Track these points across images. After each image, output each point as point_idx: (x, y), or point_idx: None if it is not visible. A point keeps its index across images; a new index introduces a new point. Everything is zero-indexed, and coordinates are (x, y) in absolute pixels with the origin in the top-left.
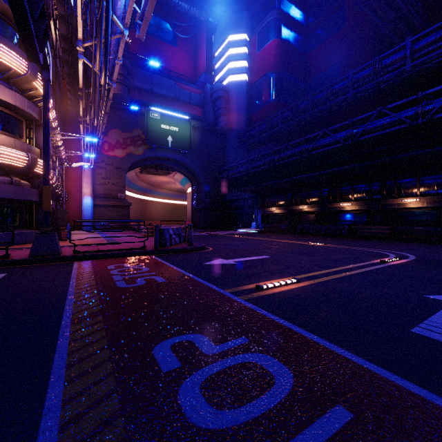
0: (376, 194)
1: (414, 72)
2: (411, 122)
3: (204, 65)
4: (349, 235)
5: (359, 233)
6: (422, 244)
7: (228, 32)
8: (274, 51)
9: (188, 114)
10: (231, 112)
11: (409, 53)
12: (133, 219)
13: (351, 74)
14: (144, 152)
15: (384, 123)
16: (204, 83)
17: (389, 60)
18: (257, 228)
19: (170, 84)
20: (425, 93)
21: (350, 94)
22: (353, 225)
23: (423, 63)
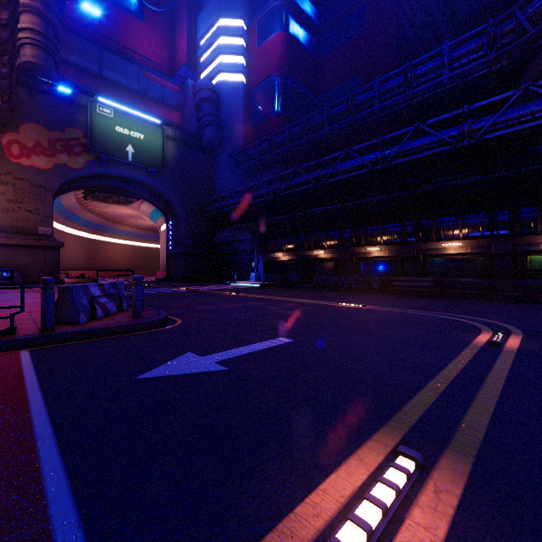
0: (409, 236)
1: (451, 86)
2: (456, 143)
3: (184, 55)
4: (381, 289)
5: (395, 286)
6: (481, 302)
7: (218, 14)
8: (280, 47)
9: (161, 118)
10: (223, 123)
11: (447, 61)
12: (76, 268)
13: (377, 83)
14: (87, 165)
15: (422, 143)
16: (185, 78)
17: (423, 68)
18: (258, 280)
19: (132, 70)
20: (473, 107)
21: (376, 107)
22: (381, 276)
23: (462, 75)
